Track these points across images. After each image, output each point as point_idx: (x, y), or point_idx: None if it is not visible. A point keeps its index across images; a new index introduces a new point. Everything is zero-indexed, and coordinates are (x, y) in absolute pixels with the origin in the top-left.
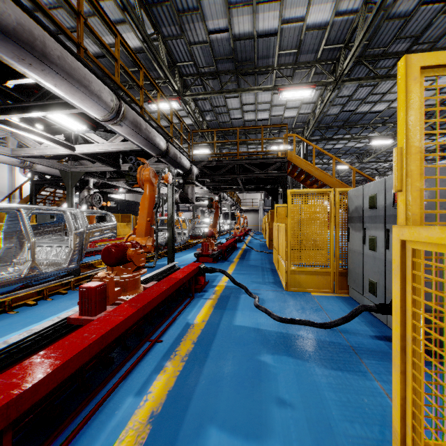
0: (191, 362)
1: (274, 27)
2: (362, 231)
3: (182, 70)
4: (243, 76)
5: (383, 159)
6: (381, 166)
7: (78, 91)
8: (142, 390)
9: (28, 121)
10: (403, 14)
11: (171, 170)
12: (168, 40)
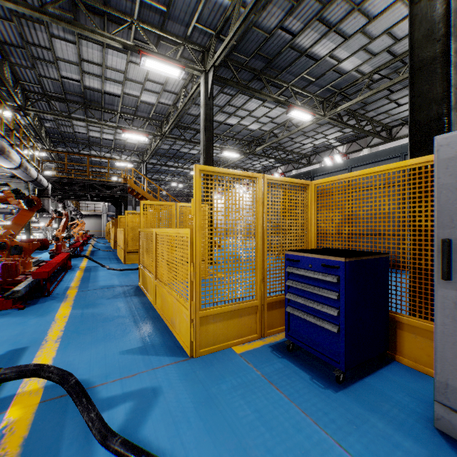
0: (84, 281)
1: (118, 93)
2: None
3: (25, 86)
4: (91, 109)
5: None
6: None
7: (9, 161)
8: (68, 286)
9: None
10: (194, 114)
11: (30, 186)
12: (16, 65)
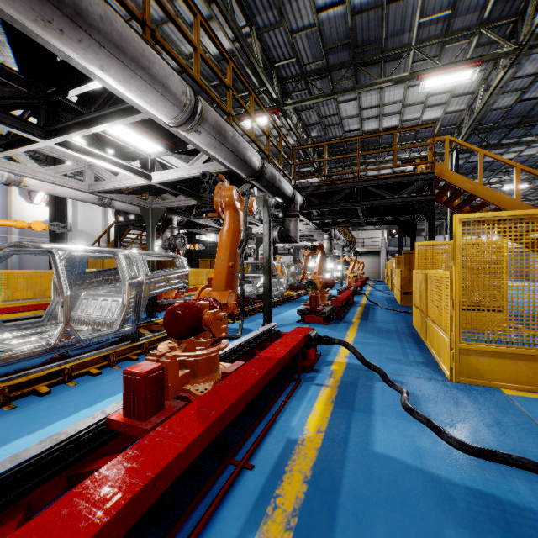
0: (305, 534)
1: None
2: None
3: (281, 72)
4: (364, 67)
5: None
6: None
7: (134, 77)
8: None
9: (97, 145)
10: None
11: (268, 199)
12: (264, 34)
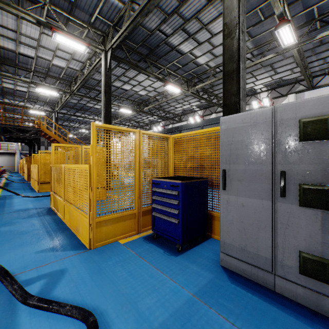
0: (0, 207)
1: (32, 55)
2: None
3: None
4: (6, 64)
5: None
6: None
7: None
8: None
9: None
10: (97, 79)
11: None
12: None
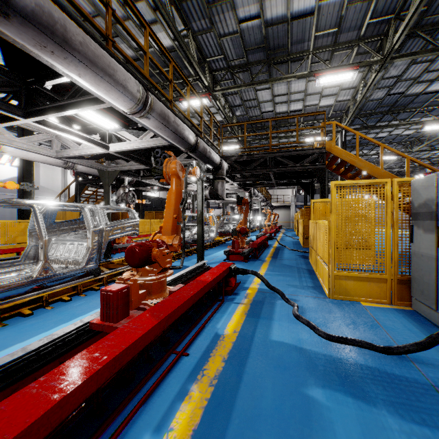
0: (222, 388)
1: (311, 6)
2: (435, 231)
3: (212, 65)
4: (275, 65)
5: (437, 147)
6: (434, 155)
7: (103, 81)
8: (162, 423)
9: (66, 122)
10: None
11: (201, 165)
12: (198, 35)
